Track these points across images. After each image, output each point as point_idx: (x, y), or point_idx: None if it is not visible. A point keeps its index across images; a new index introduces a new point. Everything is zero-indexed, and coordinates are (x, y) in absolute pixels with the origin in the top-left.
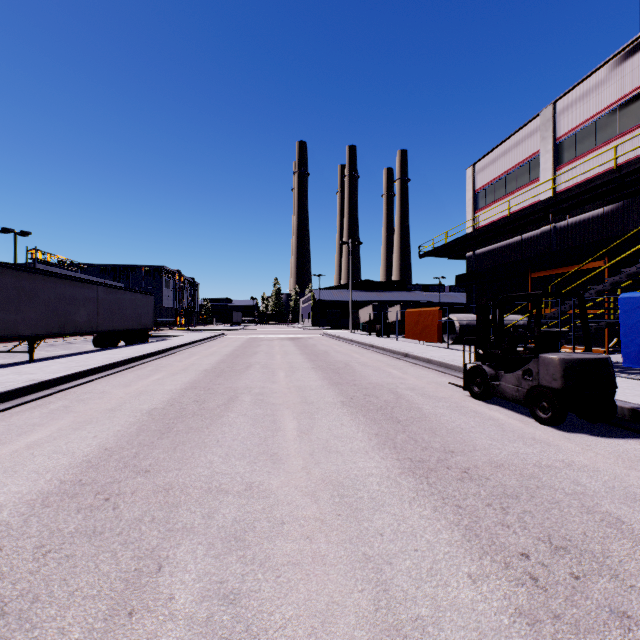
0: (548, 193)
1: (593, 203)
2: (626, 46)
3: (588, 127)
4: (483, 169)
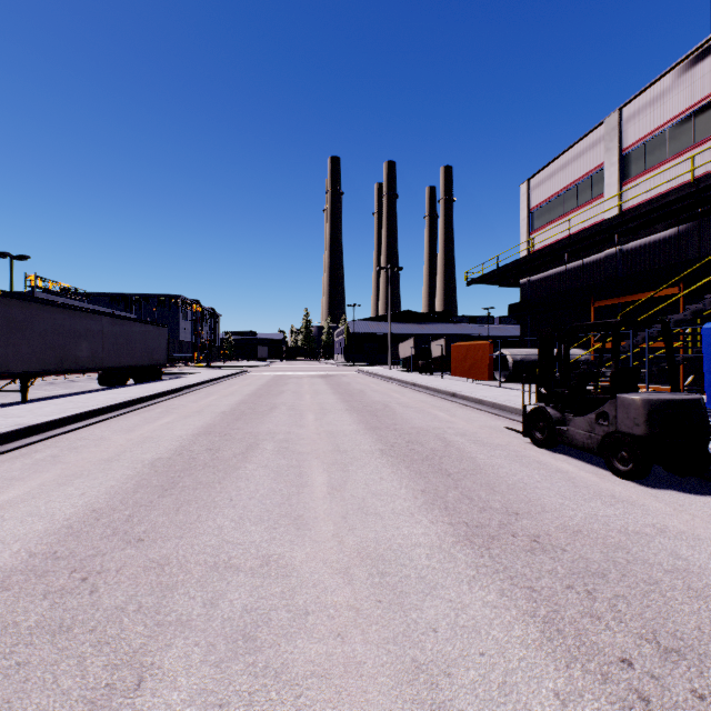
0: (613, 211)
1: (665, 222)
2: (703, 43)
3: (659, 136)
4: (539, 185)
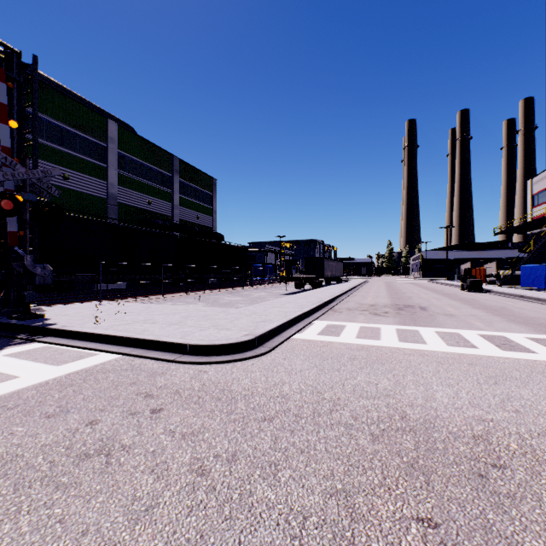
0: None
1: None
2: None
3: None
4: (536, 183)
